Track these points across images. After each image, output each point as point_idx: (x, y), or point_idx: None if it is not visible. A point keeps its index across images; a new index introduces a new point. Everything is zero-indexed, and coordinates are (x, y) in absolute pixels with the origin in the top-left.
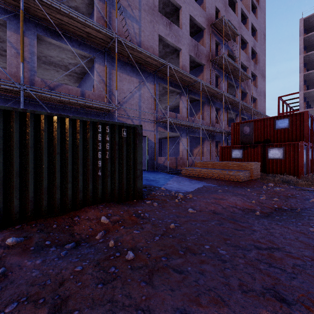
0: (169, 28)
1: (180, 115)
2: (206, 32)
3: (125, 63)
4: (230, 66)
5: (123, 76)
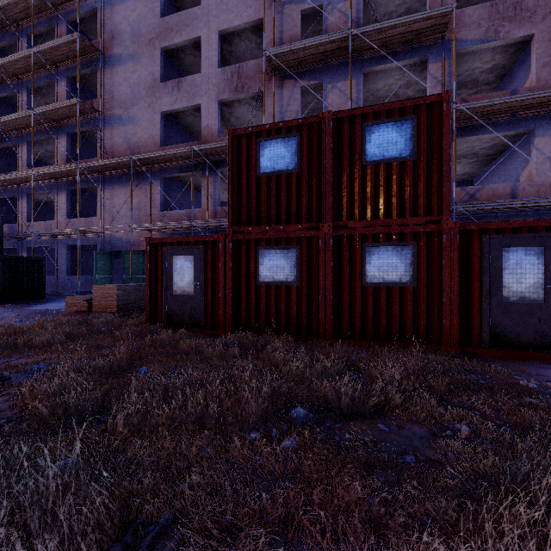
0: (177, 90)
1: (198, 209)
2: (267, 21)
3: (121, 175)
4: (328, 47)
5: (120, 190)
